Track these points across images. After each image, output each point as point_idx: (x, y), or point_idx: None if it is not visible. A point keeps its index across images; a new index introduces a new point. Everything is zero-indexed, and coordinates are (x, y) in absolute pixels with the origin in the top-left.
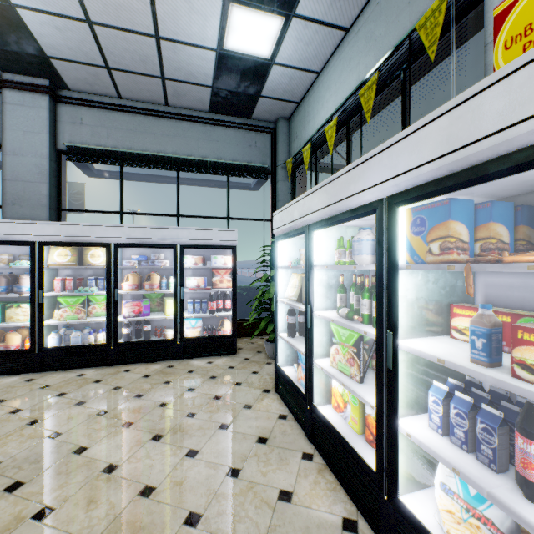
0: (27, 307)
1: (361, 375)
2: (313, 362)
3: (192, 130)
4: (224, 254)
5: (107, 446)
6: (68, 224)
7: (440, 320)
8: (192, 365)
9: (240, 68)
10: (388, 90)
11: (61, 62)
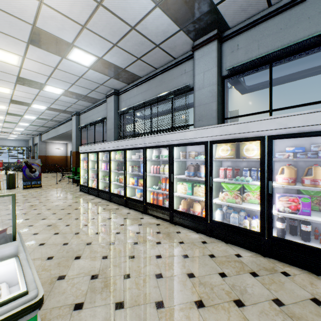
0: (203, 187)
1: None
2: None
3: None
4: None
5: None
6: (227, 124)
7: None
8: None
9: None
10: None
11: (223, 3)
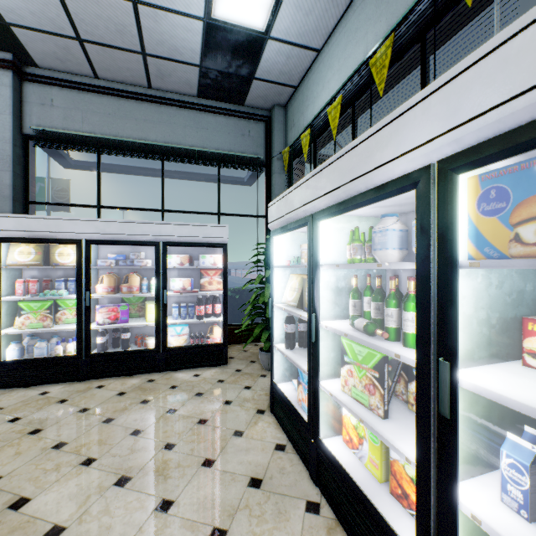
0: None
1: (385, 407)
2: (319, 385)
3: (178, 116)
4: (214, 253)
5: (55, 497)
6: (30, 216)
7: (506, 340)
8: (176, 378)
9: (231, 43)
10: (401, 62)
11: (24, 30)
